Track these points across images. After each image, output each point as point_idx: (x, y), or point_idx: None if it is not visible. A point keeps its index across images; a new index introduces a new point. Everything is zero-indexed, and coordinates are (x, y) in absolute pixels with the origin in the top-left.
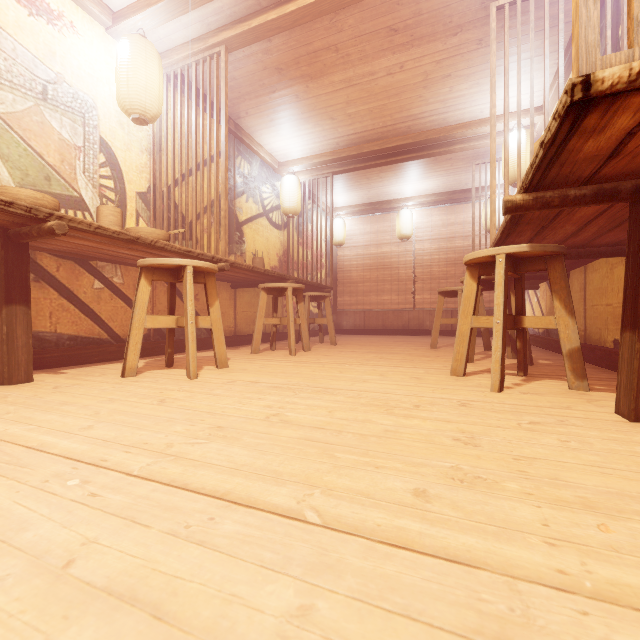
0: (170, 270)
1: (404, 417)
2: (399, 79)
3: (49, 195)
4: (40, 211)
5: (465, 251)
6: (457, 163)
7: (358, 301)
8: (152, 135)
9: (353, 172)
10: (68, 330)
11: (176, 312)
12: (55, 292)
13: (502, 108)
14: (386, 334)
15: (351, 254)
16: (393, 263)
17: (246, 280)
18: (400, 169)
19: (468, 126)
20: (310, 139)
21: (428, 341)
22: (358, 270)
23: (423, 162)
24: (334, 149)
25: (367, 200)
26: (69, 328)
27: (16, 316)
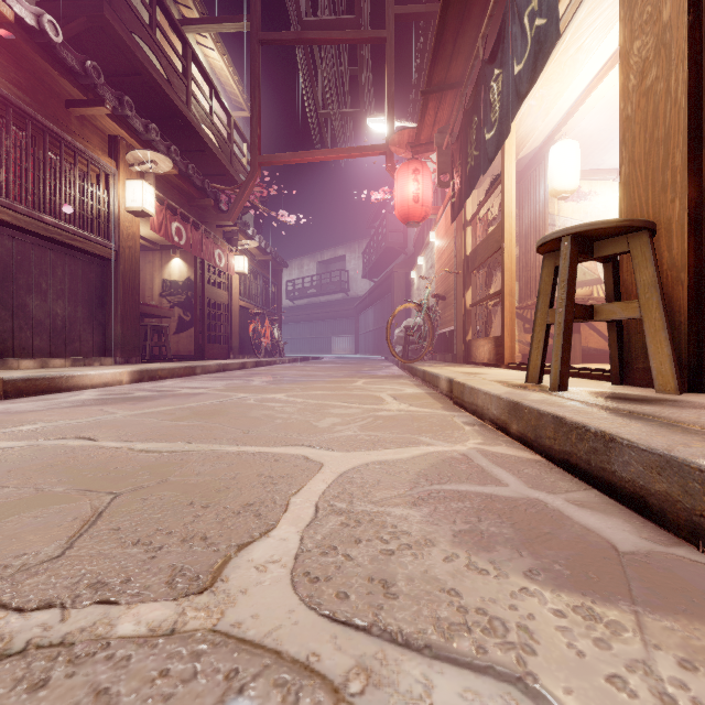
0: None
1: None
2: None
3: (584, 282)
4: (586, 298)
5: None
6: None
7: None
8: None
9: None
10: (593, 346)
11: None
12: (587, 327)
13: None
14: None
15: None
16: None
17: None
18: None
19: None
20: None
21: None
22: None
23: None
24: None
25: None
26: (593, 345)
27: (576, 338)
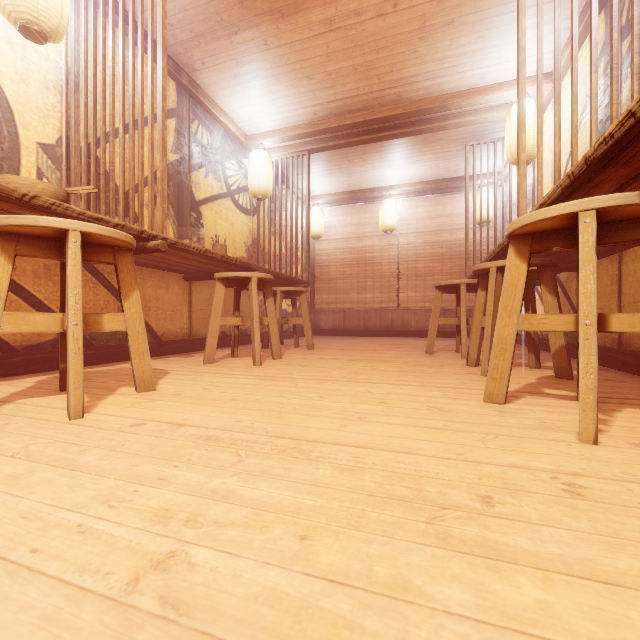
0: (50, 240)
1: (487, 560)
2: (391, 24)
3: None
4: None
5: (453, 245)
6: (448, 145)
7: (337, 299)
8: (65, 69)
9: (333, 152)
10: None
11: (104, 309)
12: None
13: (506, 74)
14: (368, 335)
15: (330, 248)
16: (375, 258)
17: (202, 270)
18: (385, 150)
19: (467, 95)
20: (283, 105)
21: (417, 344)
22: (337, 265)
23: (411, 142)
24: (311, 121)
25: (347, 188)
26: None
27: None
